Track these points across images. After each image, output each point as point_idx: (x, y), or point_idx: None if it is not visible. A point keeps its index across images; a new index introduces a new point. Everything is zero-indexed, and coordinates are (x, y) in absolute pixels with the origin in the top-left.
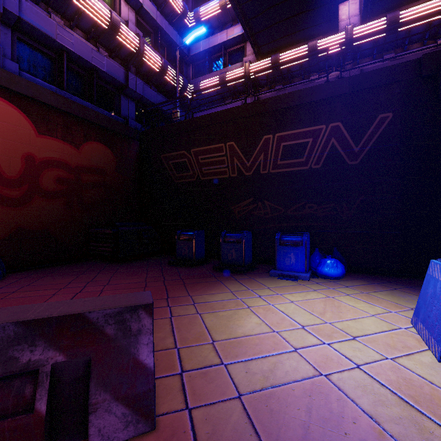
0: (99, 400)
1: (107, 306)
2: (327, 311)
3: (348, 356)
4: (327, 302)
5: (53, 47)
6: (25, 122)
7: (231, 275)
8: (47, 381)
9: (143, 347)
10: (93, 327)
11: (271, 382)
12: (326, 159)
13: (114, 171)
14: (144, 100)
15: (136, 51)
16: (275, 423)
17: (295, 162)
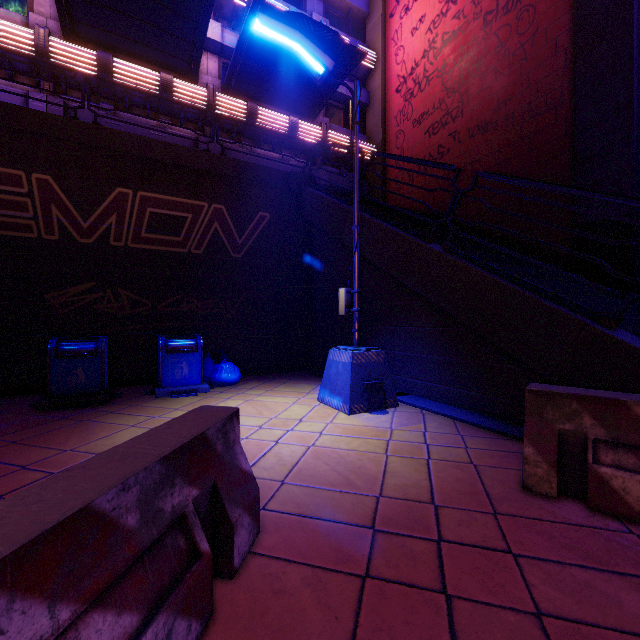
0: (237, 517)
1: (212, 420)
2: (262, 411)
3: (310, 431)
4: (253, 405)
5: None
6: None
7: (93, 409)
8: (197, 520)
9: (241, 457)
10: (210, 447)
11: (289, 465)
12: (209, 245)
13: None
14: None
15: None
16: (321, 478)
17: (169, 239)
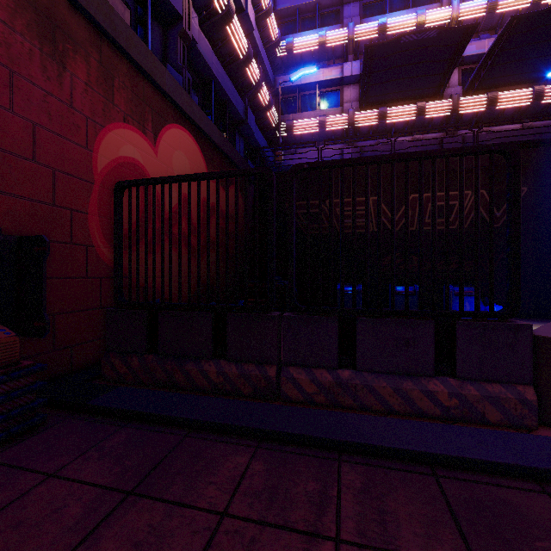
0: None
1: None
2: None
3: None
4: None
5: (204, 75)
6: (202, 163)
7: None
8: None
9: None
10: None
11: None
12: (472, 221)
13: (243, 219)
14: (250, 138)
15: (255, 84)
16: None
17: (442, 221)
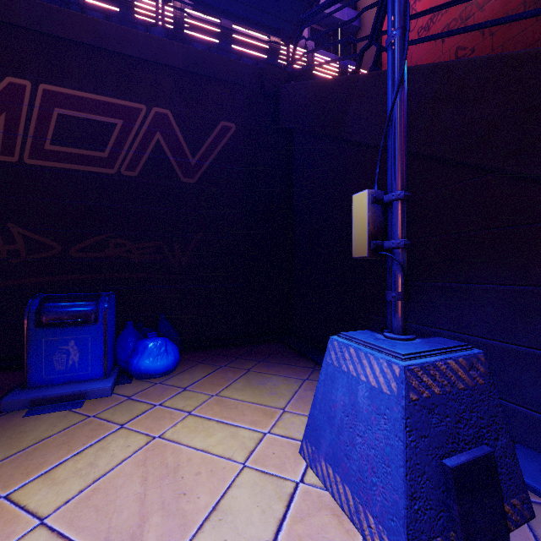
0: None
1: None
2: (151, 512)
3: None
4: (150, 465)
5: None
6: None
7: None
8: None
9: None
10: None
11: None
12: (148, 165)
13: None
14: None
15: None
16: None
17: (87, 155)
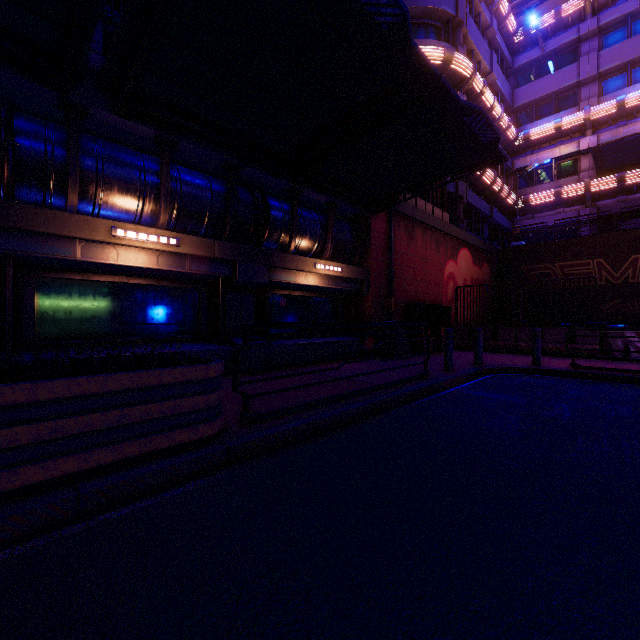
0: None
1: None
2: None
3: None
4: None
5: (468, 207)
6: (471, 259)
7: None
8: None
9: None
10: None
11: None
12: None
13: (490, 281)
14: (493, 222)
15: (497, 190)
16: None
17: None
